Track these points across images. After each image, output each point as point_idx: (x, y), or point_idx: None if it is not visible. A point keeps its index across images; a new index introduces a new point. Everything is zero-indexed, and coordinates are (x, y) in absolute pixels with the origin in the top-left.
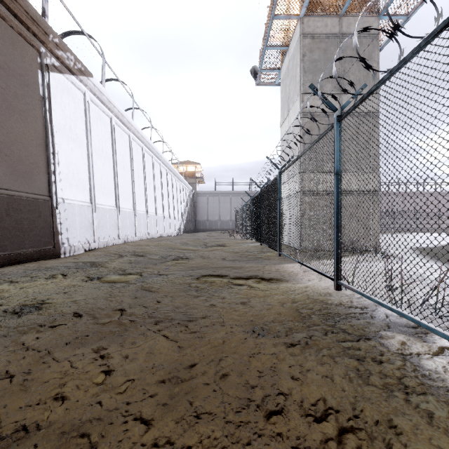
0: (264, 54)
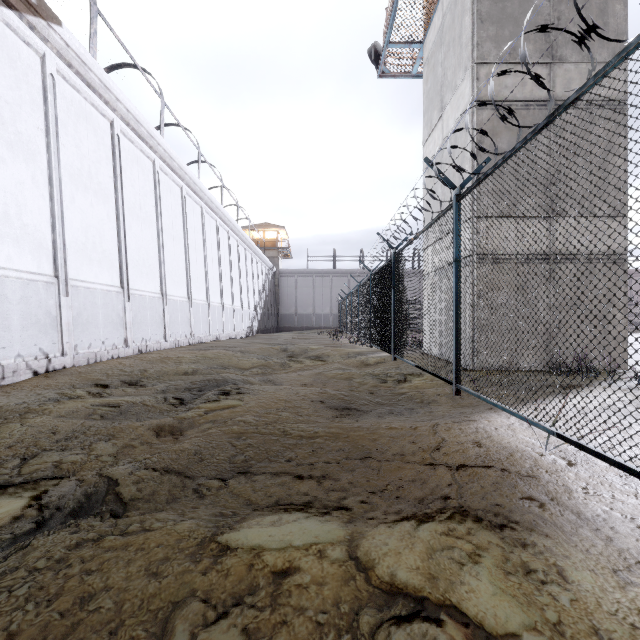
0: (395, 7)
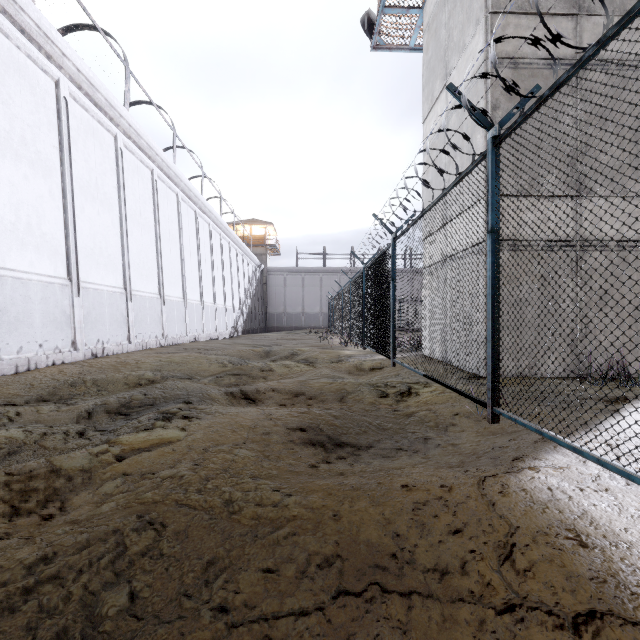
0: None
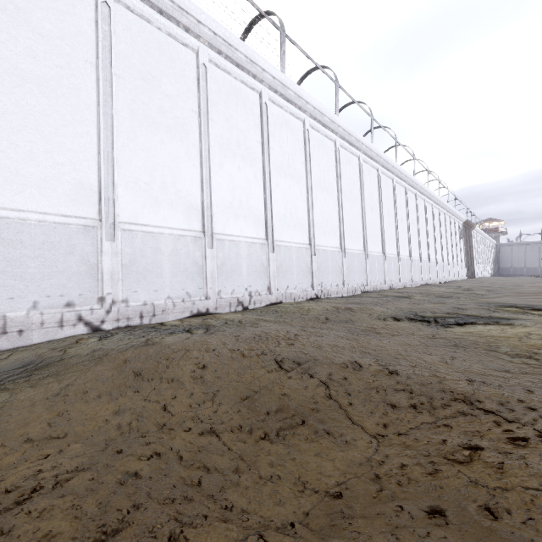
0: None
